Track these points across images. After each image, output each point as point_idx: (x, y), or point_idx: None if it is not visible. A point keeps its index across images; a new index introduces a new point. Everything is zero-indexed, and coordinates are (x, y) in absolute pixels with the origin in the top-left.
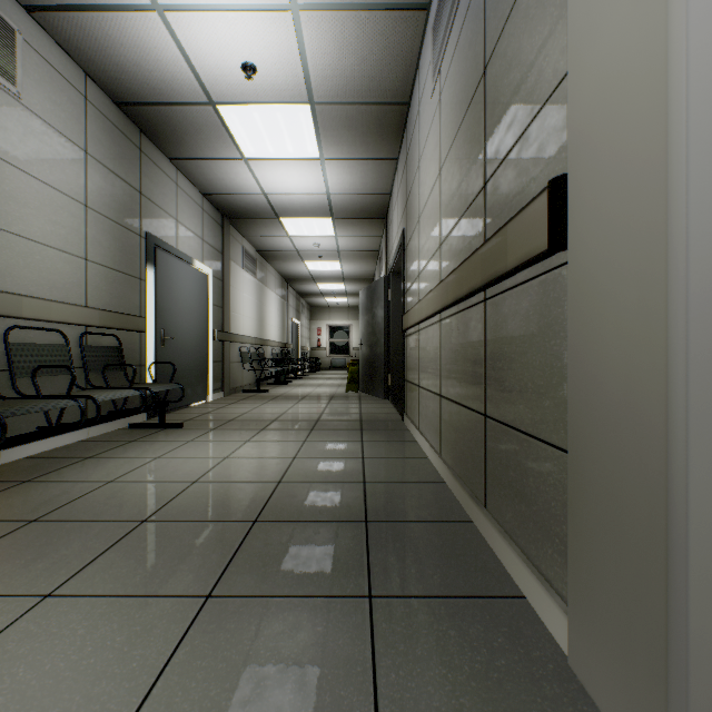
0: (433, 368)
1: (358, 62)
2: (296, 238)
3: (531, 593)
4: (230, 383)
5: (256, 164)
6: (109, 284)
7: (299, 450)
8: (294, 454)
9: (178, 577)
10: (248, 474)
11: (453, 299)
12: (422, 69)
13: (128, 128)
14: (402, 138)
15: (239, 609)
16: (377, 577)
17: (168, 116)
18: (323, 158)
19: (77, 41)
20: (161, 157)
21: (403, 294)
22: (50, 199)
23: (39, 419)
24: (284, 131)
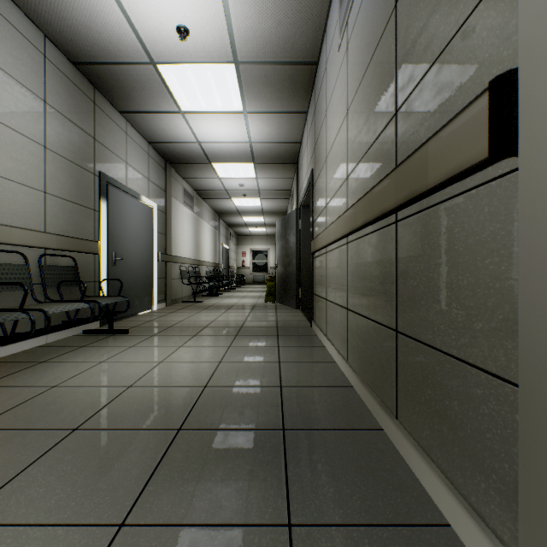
0: (340, 285)
1: (275, 25)
2: (225, 179)
3: (458, 524)
4: (172, 295)
5: (191, 116)
6: (66, 213)
7: (225, 354)
8: (220, 358)
9: (94, 499)
10: (178, 378)
11: (362, 223)
12: (329, 30)
13: (83, 84)
14: (311, 94)
15: (151, 543)
16: (296, 499)
17: (116, 74)
18: (246, 112)
19: (34, 5)
20: (113, 110)
21: (312, 222)
22: (11, 140)
23: (1, 329)
24: (213, 88)
